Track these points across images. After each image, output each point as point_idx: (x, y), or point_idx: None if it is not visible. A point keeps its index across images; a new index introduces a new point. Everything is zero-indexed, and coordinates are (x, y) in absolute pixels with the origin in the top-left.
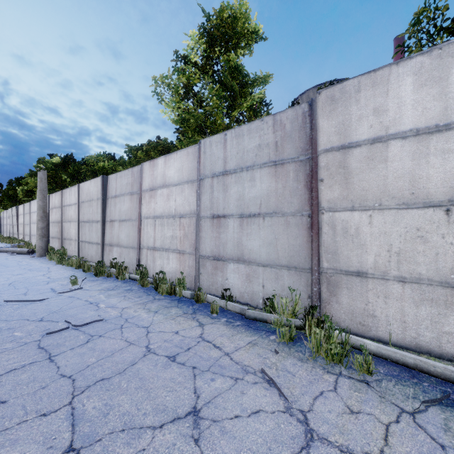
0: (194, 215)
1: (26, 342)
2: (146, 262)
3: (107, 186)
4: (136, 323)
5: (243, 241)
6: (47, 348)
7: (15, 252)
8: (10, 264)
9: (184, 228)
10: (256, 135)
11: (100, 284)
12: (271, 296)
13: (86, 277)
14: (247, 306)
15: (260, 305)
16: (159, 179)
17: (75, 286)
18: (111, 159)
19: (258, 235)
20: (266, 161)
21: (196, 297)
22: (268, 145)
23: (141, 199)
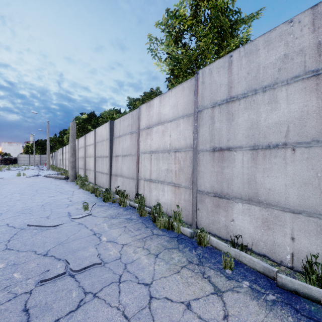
0: (190, 149)
1: (17, 293)
2: (143, 191)
3: (113, 129)
4: (136, 275)
5: (258, 178)
6: (31, 313)
7: (58, 178)
8: (51, 187)
9: (180, 162)
10: (279, 44)
11: (106, 210)
12: (308, 255)
13: (96, 203)
14: (264, 258)
15: (287, 262)
16: (155, 117)
17: (86, 211)
18: (117, 112)
19: (283, 172)
20: (298, 73)
21: (198, 239)
22: (302, 50)
23: (139, 137)
